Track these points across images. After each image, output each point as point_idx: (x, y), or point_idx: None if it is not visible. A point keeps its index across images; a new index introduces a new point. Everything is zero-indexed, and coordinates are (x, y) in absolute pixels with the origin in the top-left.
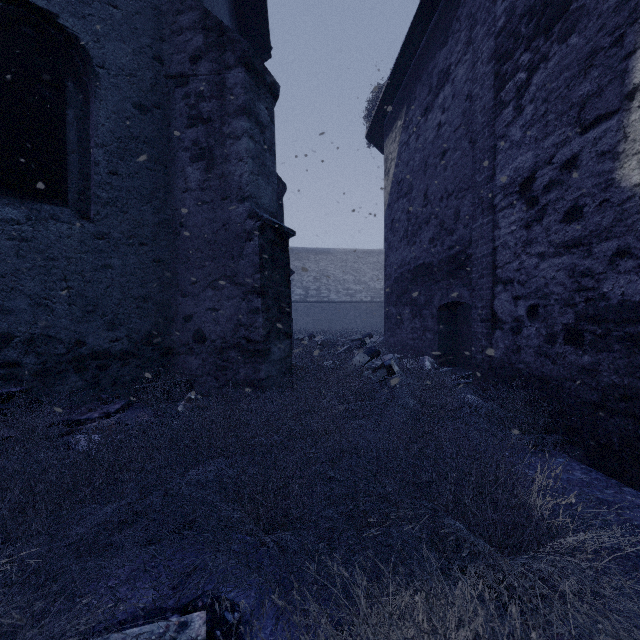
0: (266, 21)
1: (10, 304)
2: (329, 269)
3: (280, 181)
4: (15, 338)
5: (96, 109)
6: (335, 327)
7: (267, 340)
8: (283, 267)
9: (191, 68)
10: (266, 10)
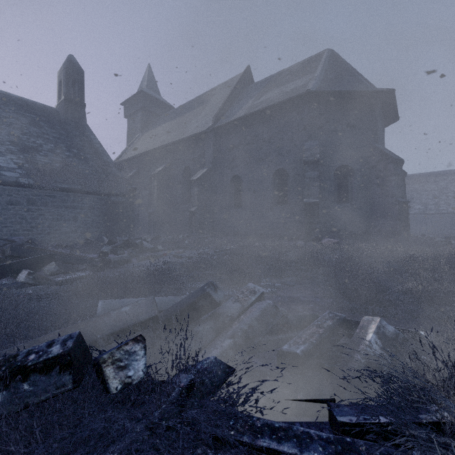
0: (397, 114)
1: (341, 223)
2: (449, 187)
3: (403, 171)
4: (341, 230)
5: (354, 181)
6: (454, 232)
7: (400, 231)
8: (405, 212)
9: (377, 164)
10: (397, 112)
